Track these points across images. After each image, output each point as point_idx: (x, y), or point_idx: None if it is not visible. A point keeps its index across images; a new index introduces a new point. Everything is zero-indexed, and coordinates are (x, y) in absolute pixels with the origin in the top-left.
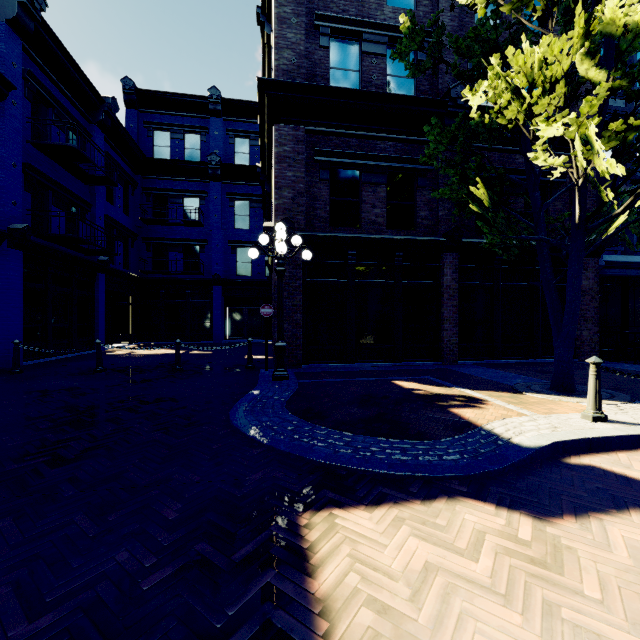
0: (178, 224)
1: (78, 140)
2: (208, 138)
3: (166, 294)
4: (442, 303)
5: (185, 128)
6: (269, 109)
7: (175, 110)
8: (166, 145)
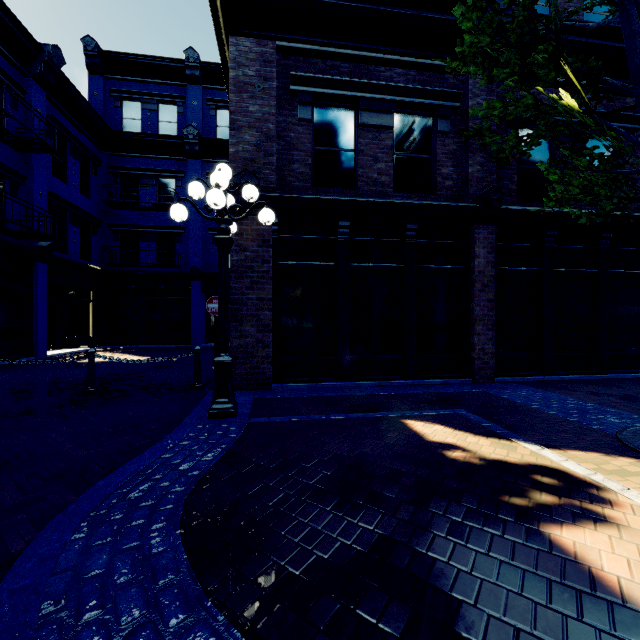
0: (150, 208)
1: (6, 95)
2: (185, 109)
3: (136, 290)
4: (472, 296)
5: (158, 97)
6: (224, 17)
7: (147, 77)
8: (137, 117)
